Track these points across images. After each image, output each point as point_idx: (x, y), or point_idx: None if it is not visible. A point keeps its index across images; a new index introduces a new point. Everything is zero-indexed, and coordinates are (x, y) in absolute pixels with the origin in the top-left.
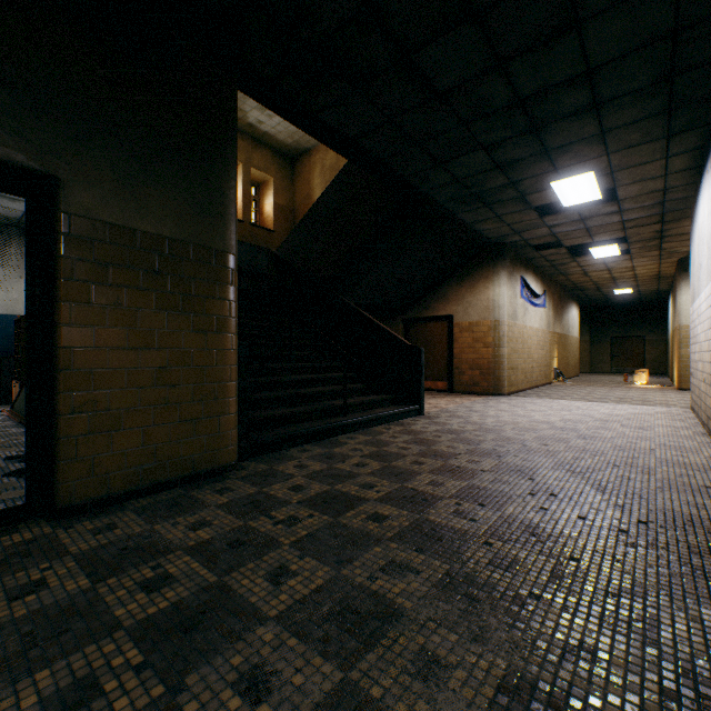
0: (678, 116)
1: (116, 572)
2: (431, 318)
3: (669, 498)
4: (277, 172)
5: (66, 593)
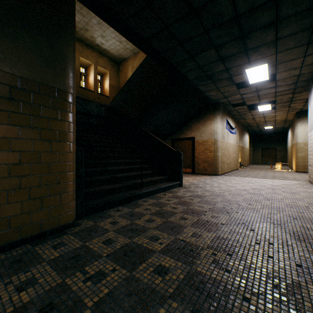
0: None
1: None
2: (184, 138)
3: None
4: (111, 69)
5: None
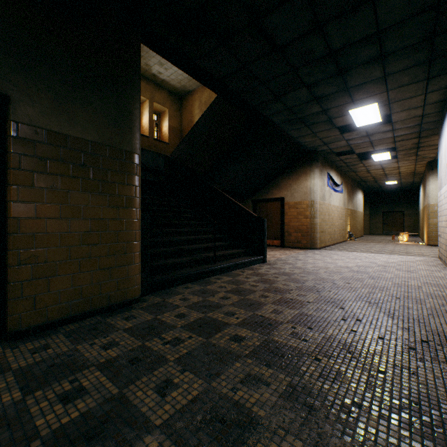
0: (435, 64)
1: (42, 386)
2: (270, 199)
3: (439, 322)
4: (171, 106)
5: (1, 405)
